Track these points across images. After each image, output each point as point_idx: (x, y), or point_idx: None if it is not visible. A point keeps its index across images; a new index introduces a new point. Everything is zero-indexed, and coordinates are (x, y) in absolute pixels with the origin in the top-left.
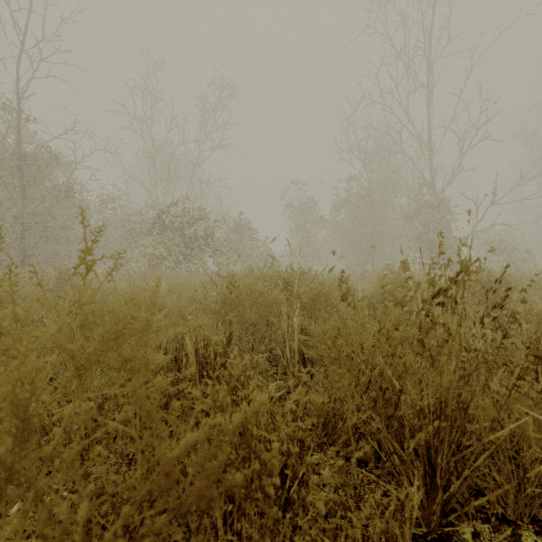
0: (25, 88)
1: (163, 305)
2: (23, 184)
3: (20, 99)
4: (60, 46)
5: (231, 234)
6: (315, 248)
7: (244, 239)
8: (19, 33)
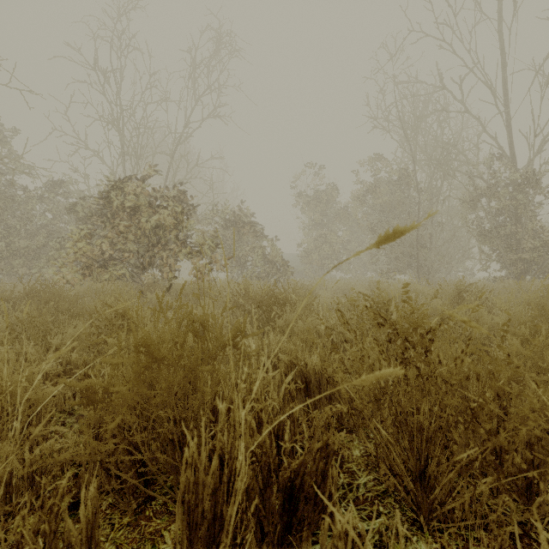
0: None
1: None
2: None
3: None
4: None
5: (226, 229)
6: (335, 249)
7: (242, 235)
8: None
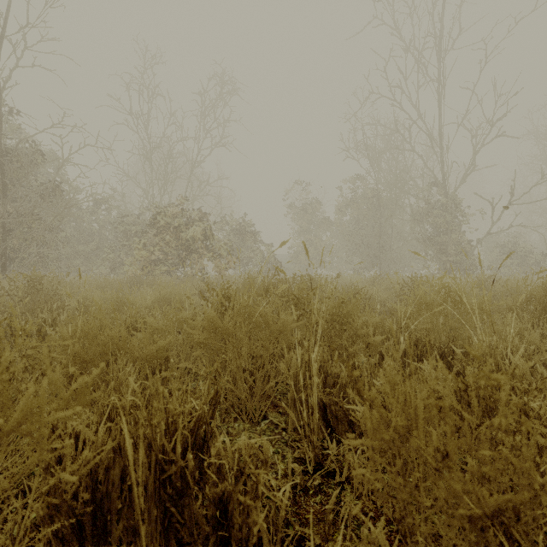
0: (7, 78)
1: (123, 338)
2: (4, 181)
3: (1, 89)
4: (47, 33)
5: (232, 236)
6: (319, 251)
7: (245, 241)
8: (0, 17)
